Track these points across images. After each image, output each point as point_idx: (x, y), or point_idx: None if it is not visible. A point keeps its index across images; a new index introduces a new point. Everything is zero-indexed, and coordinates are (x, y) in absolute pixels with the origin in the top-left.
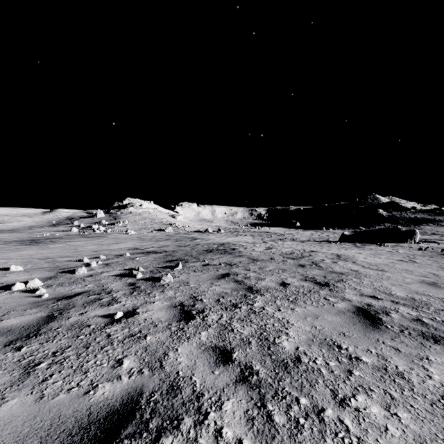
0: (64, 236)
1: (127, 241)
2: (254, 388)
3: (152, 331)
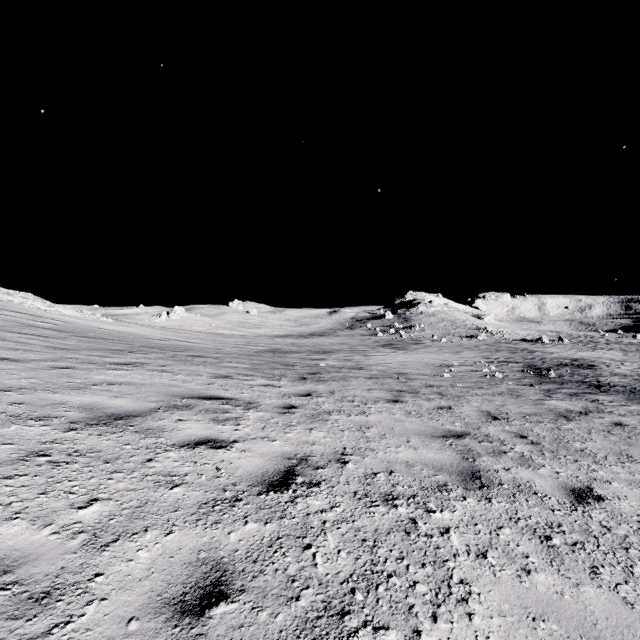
0: (392, 342)
1: (461, 350)
2: (606, 391)
3: (566, 384)
